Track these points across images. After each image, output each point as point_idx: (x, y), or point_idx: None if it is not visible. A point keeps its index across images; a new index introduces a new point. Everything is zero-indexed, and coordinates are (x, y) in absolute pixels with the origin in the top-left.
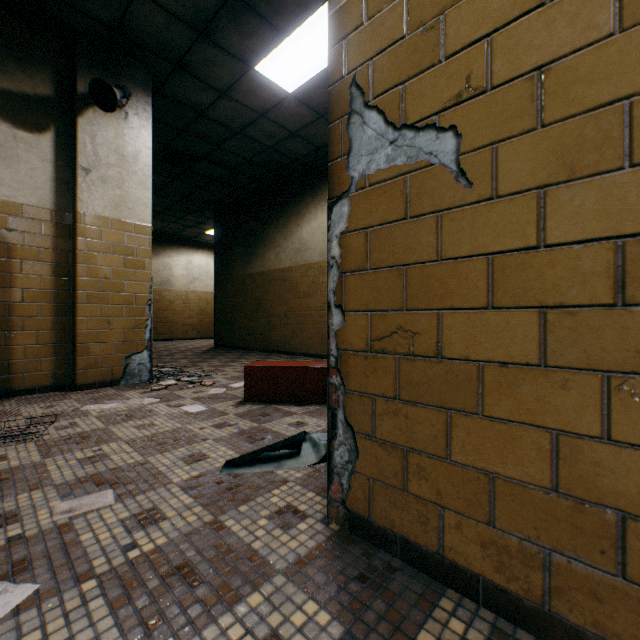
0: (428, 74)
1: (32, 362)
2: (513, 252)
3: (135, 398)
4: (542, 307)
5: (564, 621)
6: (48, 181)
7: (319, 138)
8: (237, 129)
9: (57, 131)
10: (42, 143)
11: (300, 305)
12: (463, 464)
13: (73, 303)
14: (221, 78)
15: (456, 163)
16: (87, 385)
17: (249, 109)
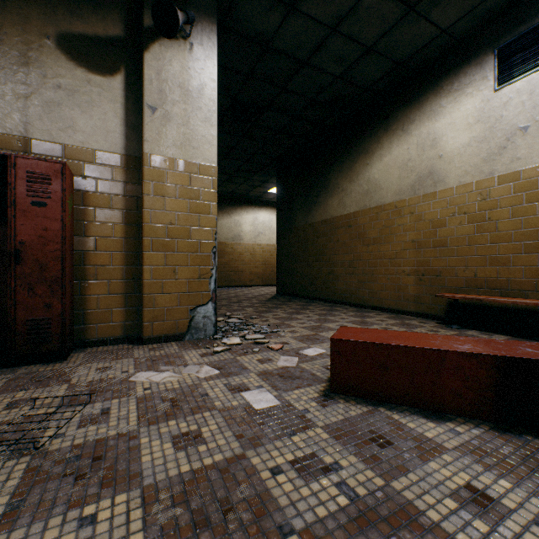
0: None
1: (104, 312)
2: None
3: (192, 364)
4: None
5: None
6: (118, 125)
7: (401, 48)
8: (303, 59)
9: (127, 72)
10: (113, 86)
11: (368, 253)
12: None
13: (141, 251)
14: None
15: None
16: (153, 339)
17: (319, 24)
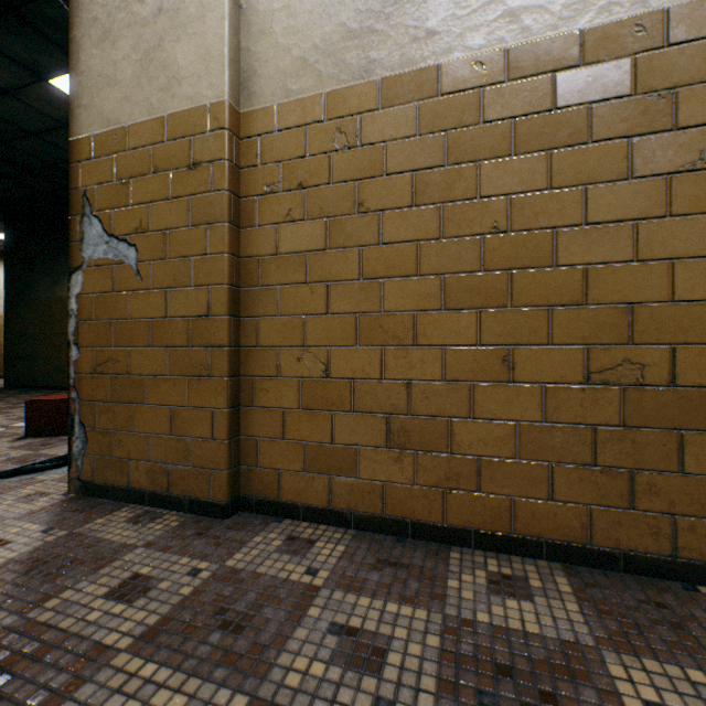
0: (125, 210)
1: None
2: (159, 319)
3: None
4: (168, 347)
5: (175, 496)
6: None
7: None
8: (32, 131)
9: None
10: None
11: None
12: (140, 432)
13: None
14: (2, 77)
15: (136, 266)
16: None
17: (47, 116)
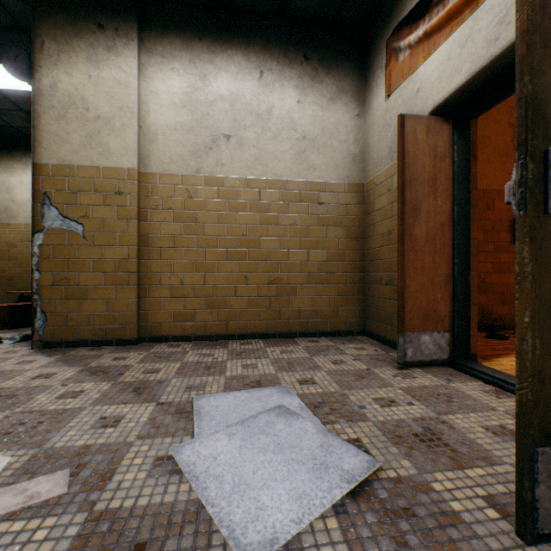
0: (75, 206)
1: None
2: (98, 259)
3: None
4: (104, 272)
5: (108, 339)
6: None
7: None
8: None
9: None
10: None
11: None
12: (85, 313)
13: None
14: None
15: (83, 234)
16: None
17: None
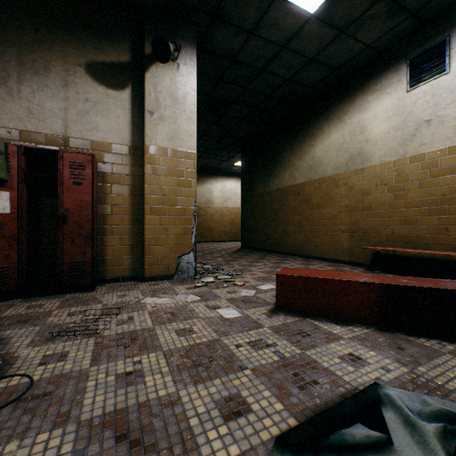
0: None
1: (117, 258)
2: None
3: (181, 294)
4: None
5: None
6: (127, 125)
7: (335, 58)
8: (261, 67)
9: (133, 87)
10: (123, 97)
11: (313, 215)
12: None
13: (142, 215)
14: (249, 17)
15: None
16: (151, 278)
17: (272, 44)
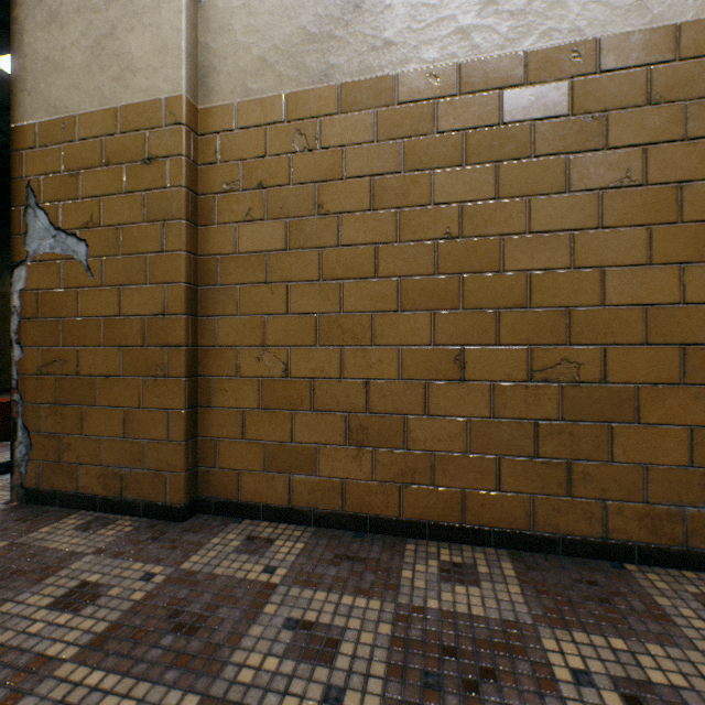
0: (74, 203)
1: None
2: (111, 317)
3: None
4: (122, 346)
5: (129, 500)
6: None
7: None
8: None
9: None
10: None
11: None
12: (90, 436)
13: None
14: None
15: (87, 262)
16: None
17: None
